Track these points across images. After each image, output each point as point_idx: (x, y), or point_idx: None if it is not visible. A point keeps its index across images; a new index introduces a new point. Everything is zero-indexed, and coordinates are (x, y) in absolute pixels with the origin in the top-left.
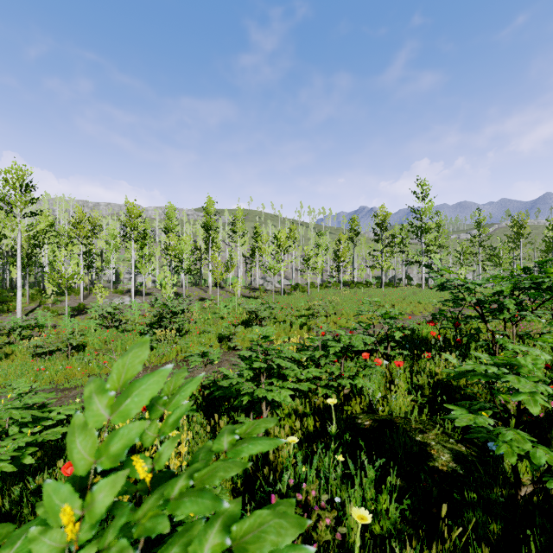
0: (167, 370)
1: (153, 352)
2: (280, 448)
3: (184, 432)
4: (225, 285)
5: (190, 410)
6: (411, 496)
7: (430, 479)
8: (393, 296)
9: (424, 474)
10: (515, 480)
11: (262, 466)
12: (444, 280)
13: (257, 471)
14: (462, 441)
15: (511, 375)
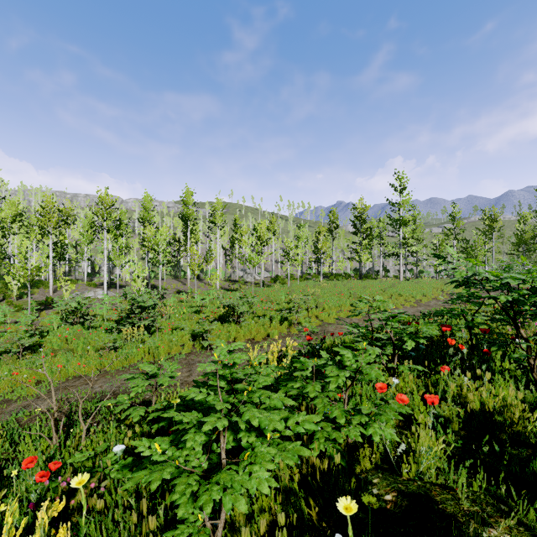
0: None
1: (117, 352)
2: None
3: None
4: (204, 277)
5: (120, 468)
6: None
7: None
8: (373, 288)
9: None
10: None
11: None
12: (465, 273)
13: None
14: None
15: None
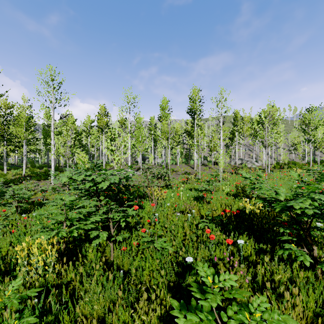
0: None
1: None
2: None
3: None
4: (208, 163)
5: None
6: None
7: None
8: None
9: None
10: None
11: None
12: None
13: None
14: None
15: None
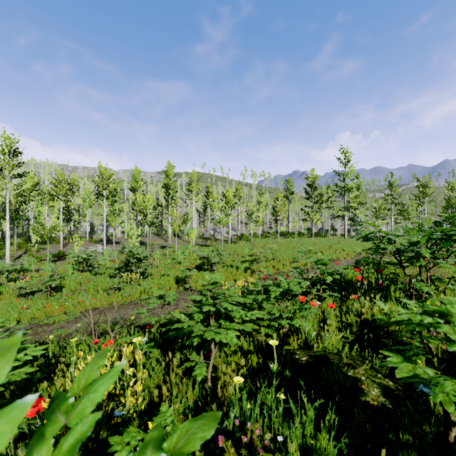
0: (24, 409)
1: (120, 292)
2: (227, 383)
3: (140, 371)
4: (182, 235)
5: (148, 347)
6: (347, 432)
7: (363, 415)
8: (321, 244)
9: (357, 409)
10: (446, 421)
11: (211, 398)
12: (368, 232)
13: (207, 404)
14: (389, 376)
15: (445, 325)
